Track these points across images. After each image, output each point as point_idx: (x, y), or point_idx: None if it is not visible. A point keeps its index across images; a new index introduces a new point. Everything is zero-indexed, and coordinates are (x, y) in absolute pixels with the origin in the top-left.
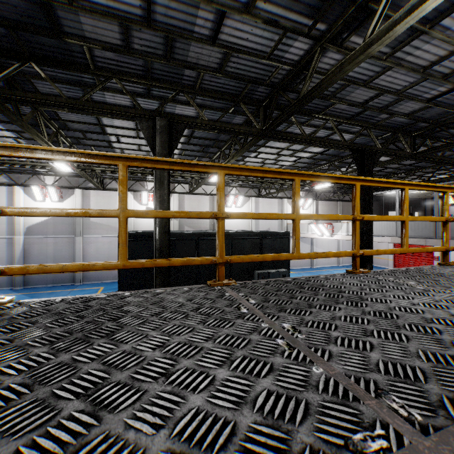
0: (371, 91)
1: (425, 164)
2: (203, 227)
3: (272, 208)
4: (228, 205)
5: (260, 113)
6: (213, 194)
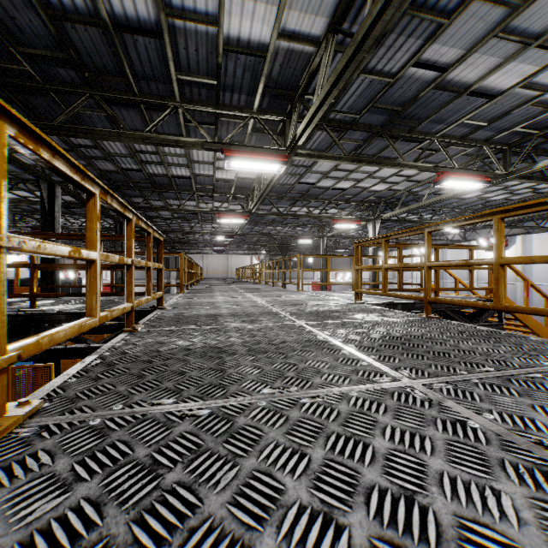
0: (165, 224)
1: None
2: None
3: None
4: None
5: None
6: None
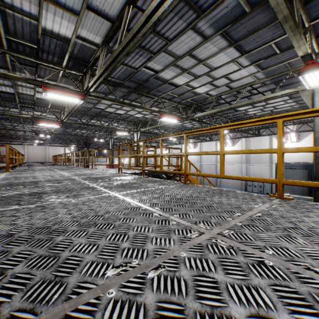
0: None
1: None
2: None
3: None
4: None
5: None
6: None
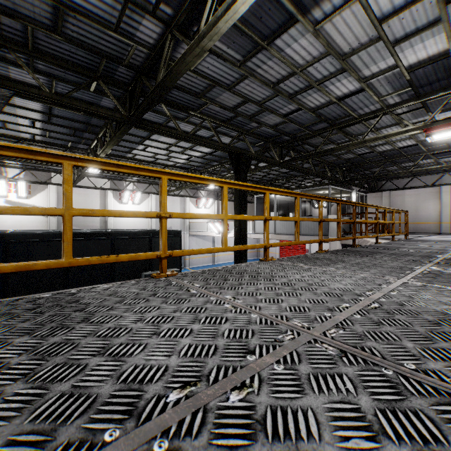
0: (237, 97)
1: (296, 173)
2: (92, 225)
3: (174, 206)
4: (123, 201)
5: (127, 98)
6: (105, 189)
